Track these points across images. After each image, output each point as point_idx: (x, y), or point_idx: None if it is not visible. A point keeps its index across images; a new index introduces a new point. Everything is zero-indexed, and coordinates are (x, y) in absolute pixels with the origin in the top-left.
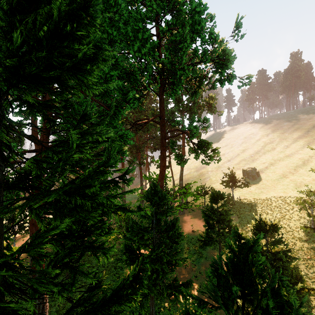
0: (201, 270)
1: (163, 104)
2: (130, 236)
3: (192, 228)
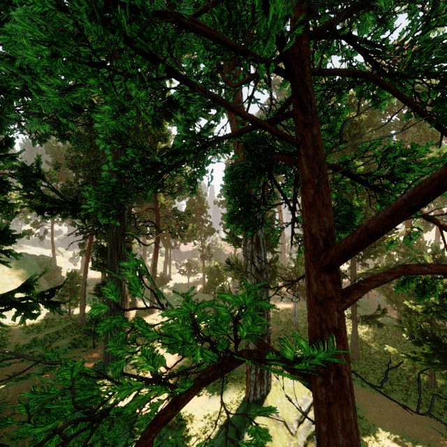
0: None
1: None
2: None
3: None
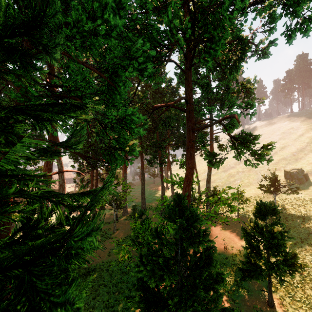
0: (242, 310)
1: (191, 83)
2: (142, 275)
3: (225, 243)
